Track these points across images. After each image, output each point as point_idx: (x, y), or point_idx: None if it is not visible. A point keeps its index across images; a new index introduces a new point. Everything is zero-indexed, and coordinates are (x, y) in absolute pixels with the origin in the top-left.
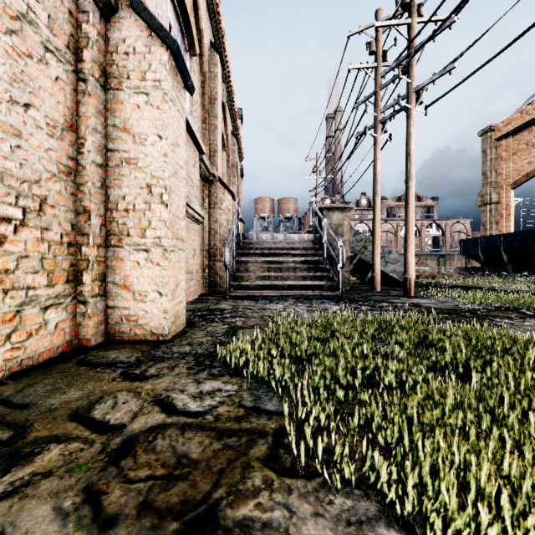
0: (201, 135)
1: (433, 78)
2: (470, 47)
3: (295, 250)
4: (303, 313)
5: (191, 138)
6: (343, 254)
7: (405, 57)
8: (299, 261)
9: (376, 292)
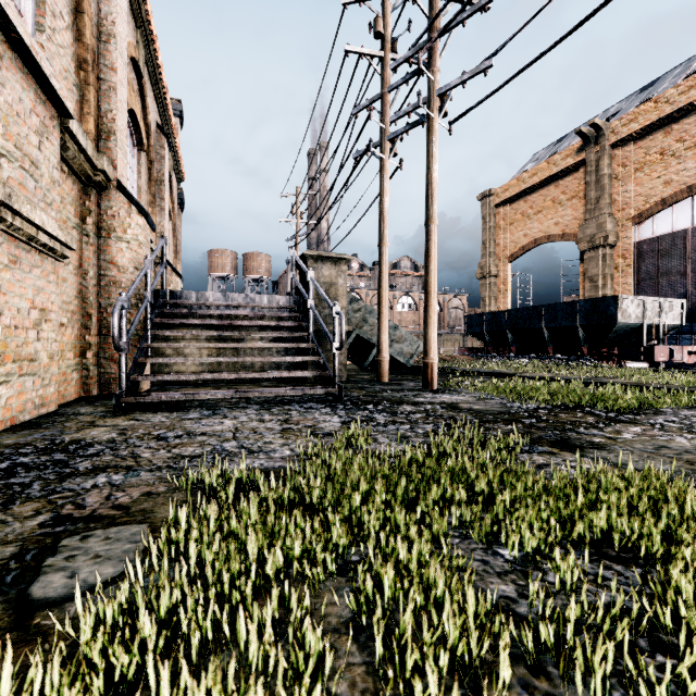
0: (75, 91)
1: (463, 78)
2: (515, 34)
3: (264, 320)
4: (273, 440)
5: (25, 65)
6: (343, 326)
7: (425, 43)
8: (270, 338)
9: (385, 385)
